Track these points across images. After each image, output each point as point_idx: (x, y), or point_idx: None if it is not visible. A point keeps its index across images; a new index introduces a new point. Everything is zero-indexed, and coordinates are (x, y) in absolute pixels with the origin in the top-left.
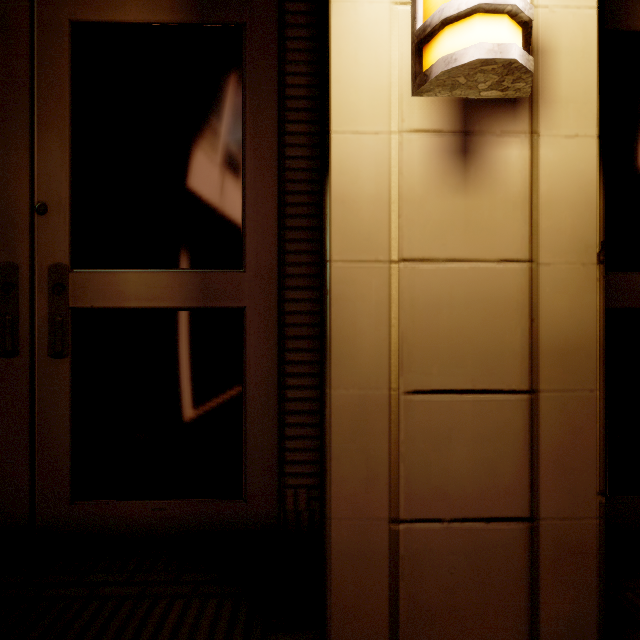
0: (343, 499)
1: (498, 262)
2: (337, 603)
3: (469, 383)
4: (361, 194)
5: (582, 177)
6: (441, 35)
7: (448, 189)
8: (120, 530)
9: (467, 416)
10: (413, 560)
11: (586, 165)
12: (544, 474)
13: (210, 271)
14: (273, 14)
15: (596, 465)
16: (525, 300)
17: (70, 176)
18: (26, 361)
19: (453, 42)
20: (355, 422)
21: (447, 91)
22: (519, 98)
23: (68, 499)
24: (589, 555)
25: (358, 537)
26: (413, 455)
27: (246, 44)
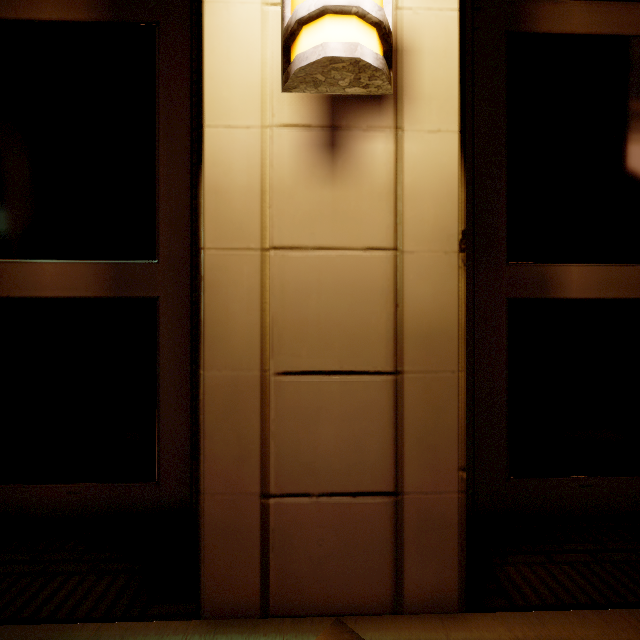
0: (216, 475)
1: (364, 250)
2: (210, 574)
3: (337, 365)
4: (233, 185)
5: (444, 170)
6: (301, 35)
7: (317, 181)
8: (36, 513)
9: (335, 396)
10: (283, 533)
11: (448, 159)
12: (408, 451)
13: (124, 262)
14: (186, 13)
15: (458, 442)
16: (390, 286)
17: None
18: None
19: (309, 41)
20: (228, 402)
21: (313, 88)
22: (384, 95)
23: None
24: (451, 527)
25: (230, 511)
26: (283, 433)
27: (159, 42)
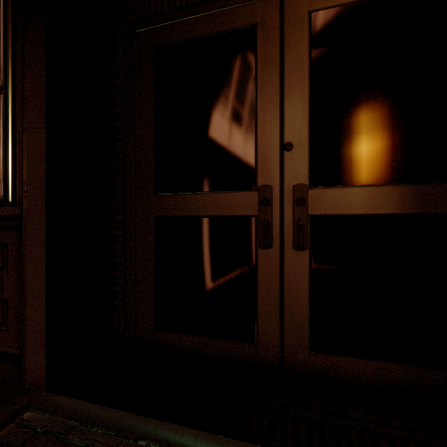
0: None
1: None
2: None
3: None
4: None
5: None
6: None
7: None
8: (347, 379)
9: None
10: None
11: None
12: None
13: (426, 184)
14: None
15: None
16: None
17: (308, 122)
18: (277, 251)
19: None
20: None
21: None
22: None
23: (307, 350)
24: None
25: None
26: None
27: None
